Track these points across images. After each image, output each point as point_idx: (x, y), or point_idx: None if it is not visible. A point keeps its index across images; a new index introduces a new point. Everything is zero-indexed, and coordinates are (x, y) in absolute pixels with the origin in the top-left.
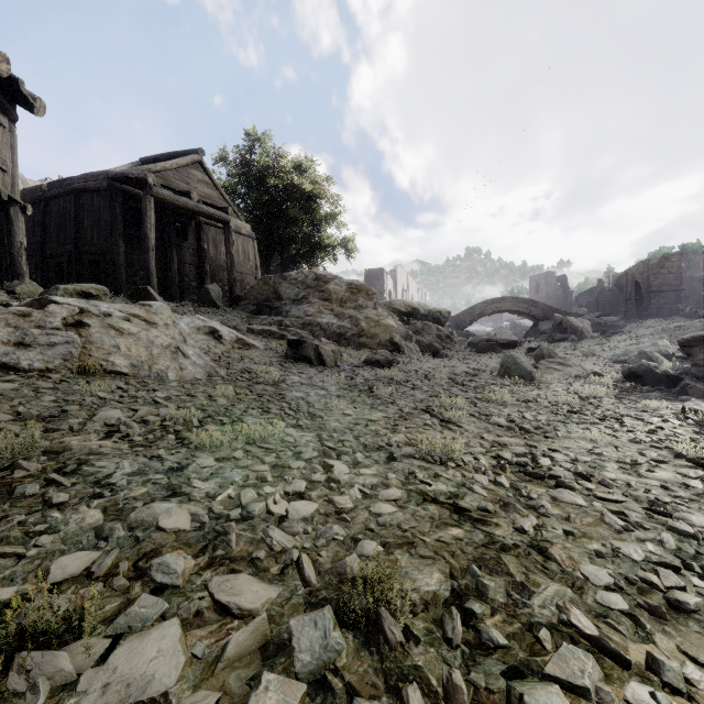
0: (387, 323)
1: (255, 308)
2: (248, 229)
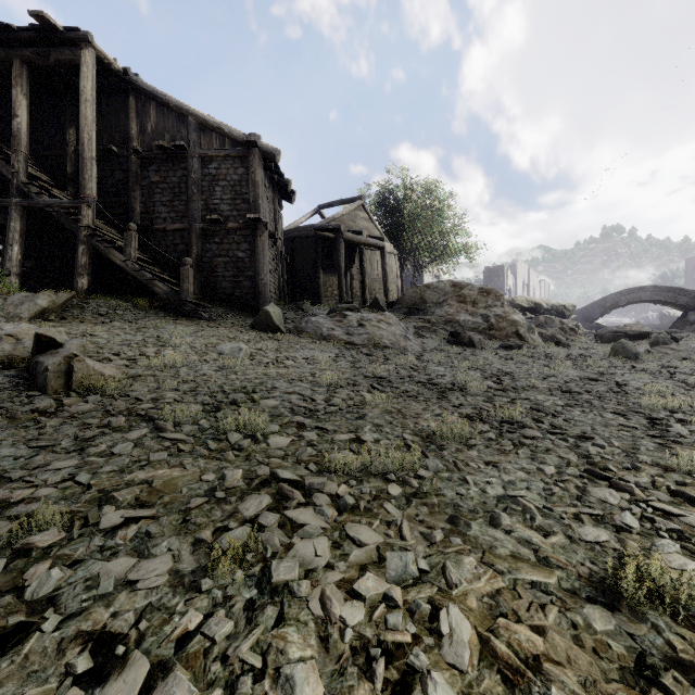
0: (513, 319)
1: (407, 310)
2: (391, 248)
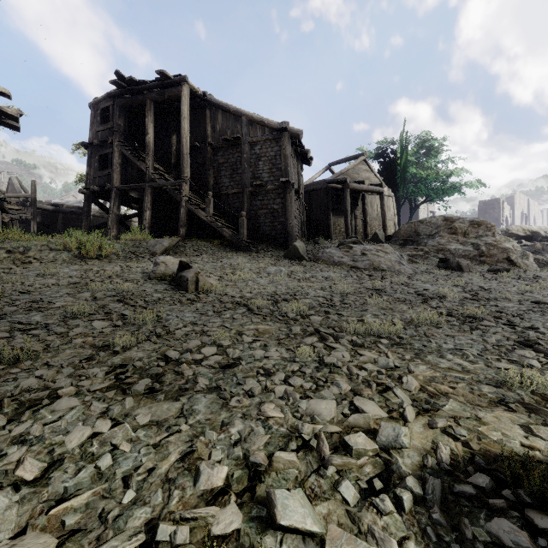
0: (504, 247)
1: (402, 242)
2: (389, 191)
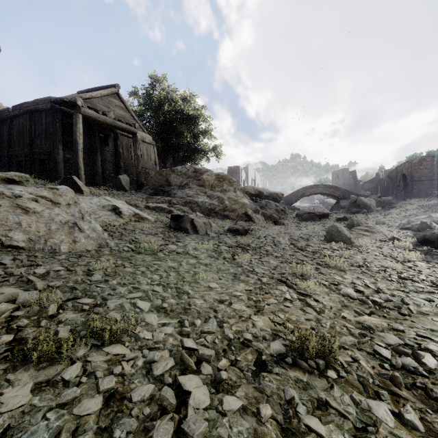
0: (243, 202)
1: (153, 191)
2: (150, 139)
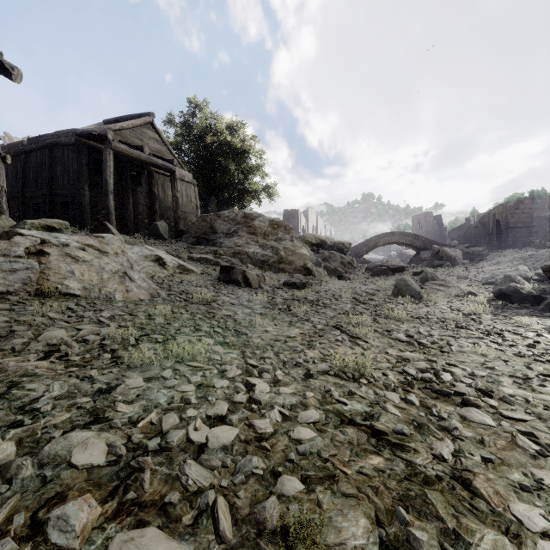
0: (301, 253)
1: (195, 240)
2: (190, 177)
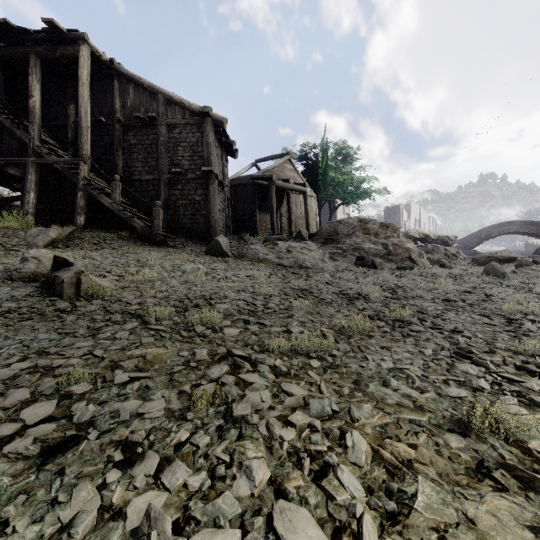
0: (407, 247)
1: (324, 240)
2: (311, 192)
